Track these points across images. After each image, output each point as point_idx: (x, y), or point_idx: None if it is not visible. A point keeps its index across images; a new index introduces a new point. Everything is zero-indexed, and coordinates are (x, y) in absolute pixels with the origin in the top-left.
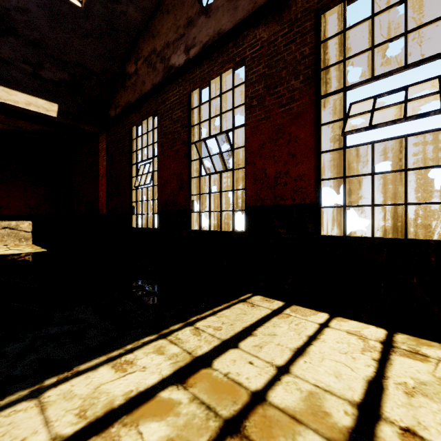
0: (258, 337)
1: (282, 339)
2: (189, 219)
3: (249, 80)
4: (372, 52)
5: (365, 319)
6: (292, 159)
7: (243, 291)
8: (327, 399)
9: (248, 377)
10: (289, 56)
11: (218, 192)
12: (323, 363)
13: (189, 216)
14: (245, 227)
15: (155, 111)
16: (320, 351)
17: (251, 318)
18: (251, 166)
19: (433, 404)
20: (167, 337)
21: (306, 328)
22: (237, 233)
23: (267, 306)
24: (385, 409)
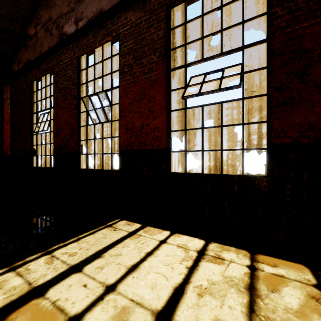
0: (105, 259)
1: (124, 258)
2: (79, 160)
3: (122, 51)
4: (202, 41)
5: (194, 233)
6: (151, 115)
7: (113, 217)
8: (135, 312)
9: (74, 301)
10: (149, 36)
11: (101, 138)
12: (147, 276)
13: (79, 157)
14: (119, 166)
15: (51, 70)
16: (150, 266)
17: (108, 241)
18: (123, 119)
19: (213, 301)
20: (16, 269)
21: (148, 245)
22: (113, 171)
23: (126, 229)
24: (177, 313)
